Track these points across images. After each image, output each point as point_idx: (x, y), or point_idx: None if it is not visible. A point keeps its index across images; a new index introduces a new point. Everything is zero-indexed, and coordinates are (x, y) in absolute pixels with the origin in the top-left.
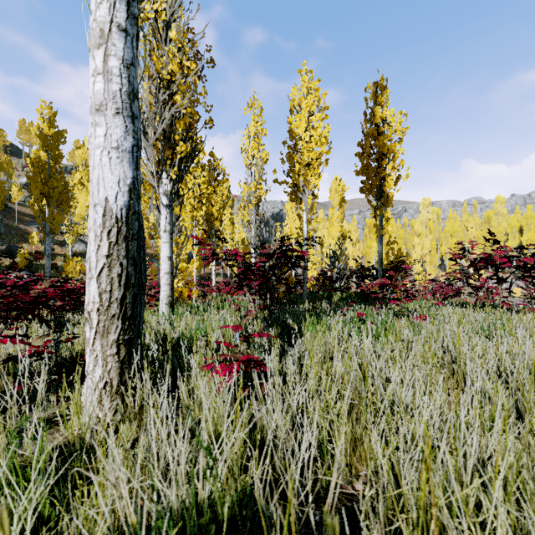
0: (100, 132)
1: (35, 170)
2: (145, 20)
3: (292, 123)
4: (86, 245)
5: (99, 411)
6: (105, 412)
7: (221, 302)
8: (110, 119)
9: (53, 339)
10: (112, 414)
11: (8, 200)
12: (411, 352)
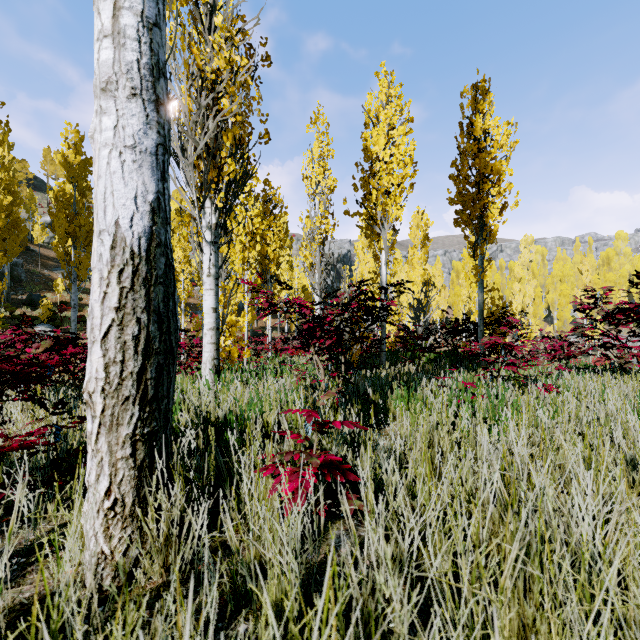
0: (108, 123)
1: (59, 206)
2: (183, 3)
3: (367, 139)
4: None
5: (105, 544)
6: (114, 545)
7: (279, 364)
8: (123, 103)
9: (50, 426)
10: (124, 547)
11: (30, 241)
12: (555, 445)
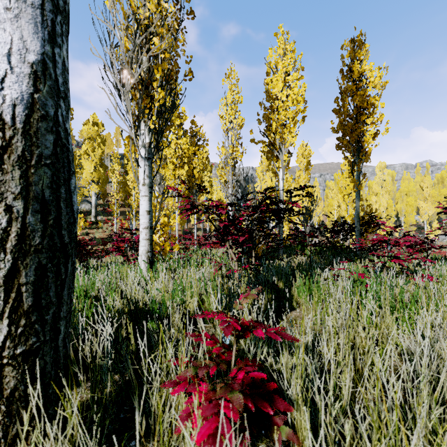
0: None
1: None
2: None
3: (268, 84)
4: (91, 205)
5: None
6: None
7: (202, 255)
8: None
9: None
10: None
11: None
12: None
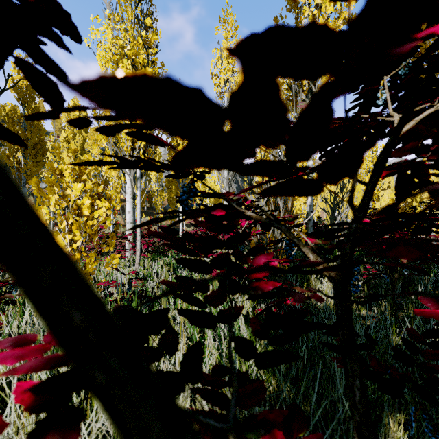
0: None
1: (8, 121)
2: None
3: None
4: None
5: None
6: None
7: (177, 270)
8: None
9: None
10: None
11: None
12: None
